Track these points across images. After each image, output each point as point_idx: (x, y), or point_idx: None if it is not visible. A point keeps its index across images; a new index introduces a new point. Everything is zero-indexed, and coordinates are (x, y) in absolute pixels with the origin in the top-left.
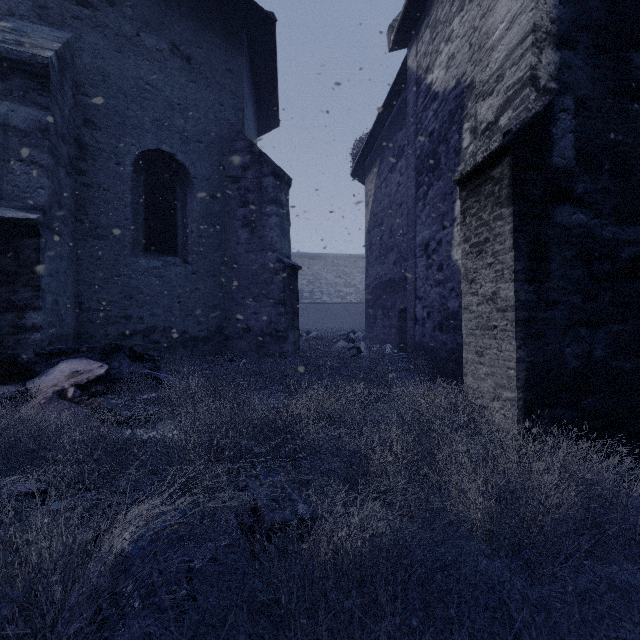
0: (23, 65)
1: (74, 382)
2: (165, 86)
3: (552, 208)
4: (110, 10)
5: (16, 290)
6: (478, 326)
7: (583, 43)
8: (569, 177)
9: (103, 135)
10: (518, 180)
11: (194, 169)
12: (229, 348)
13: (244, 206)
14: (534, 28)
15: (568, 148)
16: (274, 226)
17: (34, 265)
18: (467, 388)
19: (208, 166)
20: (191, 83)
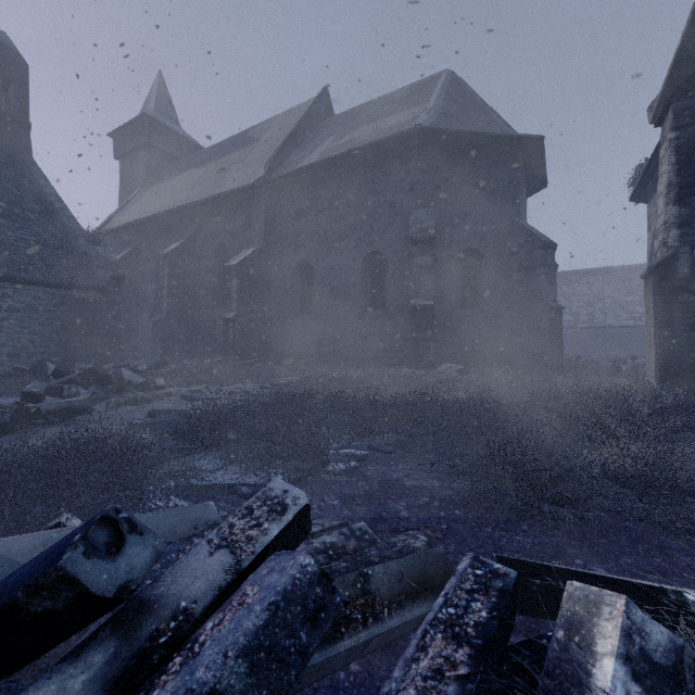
0: (426, 240)
1: (454, 369)
2: (472, 211)
3: (676, 296)
4: (446, 184)
5: (426, 333)
6: (648, 346)
7: (694, 223)
8: (687, 281)
9: (443, 250)
10: (656, 286)
11: (487, 254)
12: (509, 363)
13: (520, 270)
14: (664, 223)
15: (686, 269)
16: (542, 282)
17: (432, 322)
18: (647, 375)
19: (496, 249)
20: (486, 202)
